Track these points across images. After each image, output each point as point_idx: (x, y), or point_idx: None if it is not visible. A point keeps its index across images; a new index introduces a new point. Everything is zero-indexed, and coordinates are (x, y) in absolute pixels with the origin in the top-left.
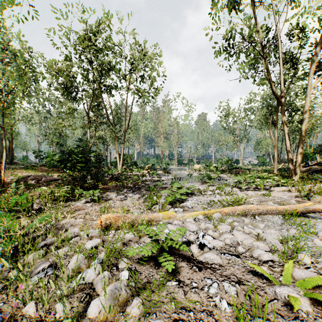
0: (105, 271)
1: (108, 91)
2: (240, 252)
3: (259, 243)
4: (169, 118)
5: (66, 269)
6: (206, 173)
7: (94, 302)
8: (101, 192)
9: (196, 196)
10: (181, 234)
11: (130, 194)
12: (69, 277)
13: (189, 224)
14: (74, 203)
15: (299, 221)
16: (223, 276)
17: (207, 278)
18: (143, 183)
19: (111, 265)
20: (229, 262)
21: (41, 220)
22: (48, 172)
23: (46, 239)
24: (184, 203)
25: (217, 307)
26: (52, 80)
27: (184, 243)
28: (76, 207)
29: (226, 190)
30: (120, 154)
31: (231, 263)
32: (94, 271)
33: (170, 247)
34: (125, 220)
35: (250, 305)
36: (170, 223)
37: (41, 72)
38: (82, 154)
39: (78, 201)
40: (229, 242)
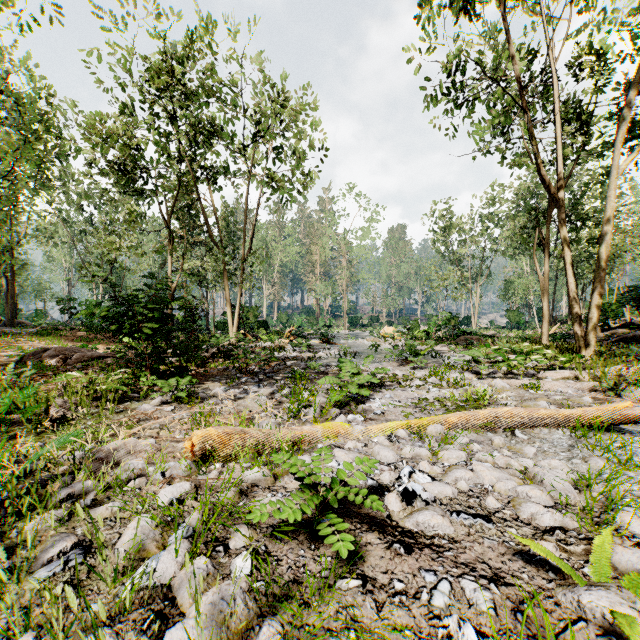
0: (200, 557)
1: (209, 179)
2: (491, 510)
3: (530, 490)
4: (333, 234)
5: (112, 552)
6: (408, 343)
7: (172, 634)
8: (195, 382)
9: (390, 391)
10: (366, 471)
11: (254, 386)
12: (119, 572)
13: (380, 449)
14: (138, 405)
15: (605, 440)
16: (459, 565)
17: (424, 570)
18: (281, 364)
19: (214, 541)
20: (469, 533)
21: (61, 443)
22: (87, 342)
23: (71, 483)
24: (367, 404)
25: (453, 639)
26: (94, 154)
27: (371, 491)
28: (141, 414)
29: (449, 377)
30: (234, 306)
31: (474, 534)
32: (175, 558)
33: (341, 499)
34: (243, 441)
35: (526, 634)
36: (339, 446)
37: (72, 138)
38: (154, 303)
39: (146, 401)
40: (466, 488)
